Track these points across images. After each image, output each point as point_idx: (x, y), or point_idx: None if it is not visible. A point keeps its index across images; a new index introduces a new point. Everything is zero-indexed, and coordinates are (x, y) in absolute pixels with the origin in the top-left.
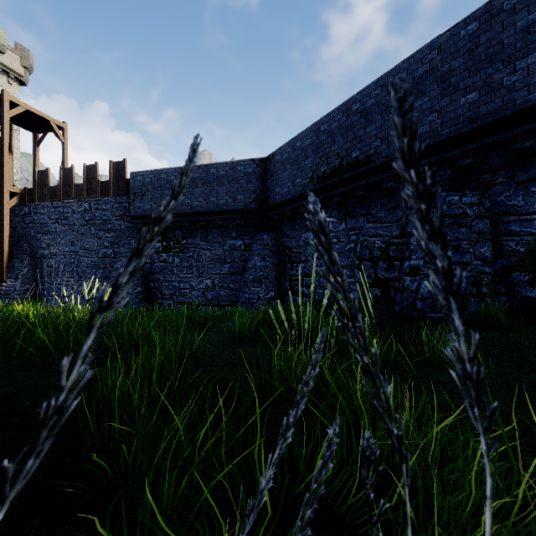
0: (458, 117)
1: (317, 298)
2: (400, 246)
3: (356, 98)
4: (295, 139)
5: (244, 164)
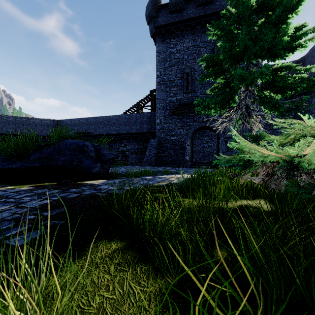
0: (106, 131)
1: None
2: None
3: (89, 118)
4: (70, 119)
5: (49, 121)
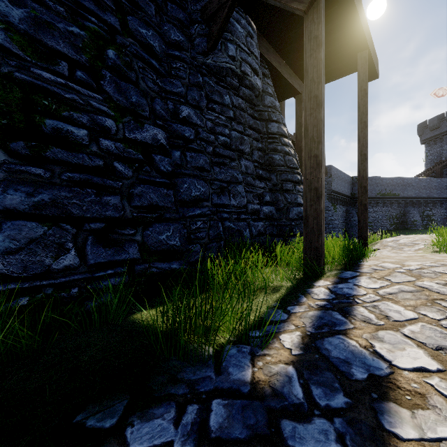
0: (415, 194)
1: (374, 229)
2: (399, 215)
3: (394, 179)
4: (370, 178)
5: (349, 177)
